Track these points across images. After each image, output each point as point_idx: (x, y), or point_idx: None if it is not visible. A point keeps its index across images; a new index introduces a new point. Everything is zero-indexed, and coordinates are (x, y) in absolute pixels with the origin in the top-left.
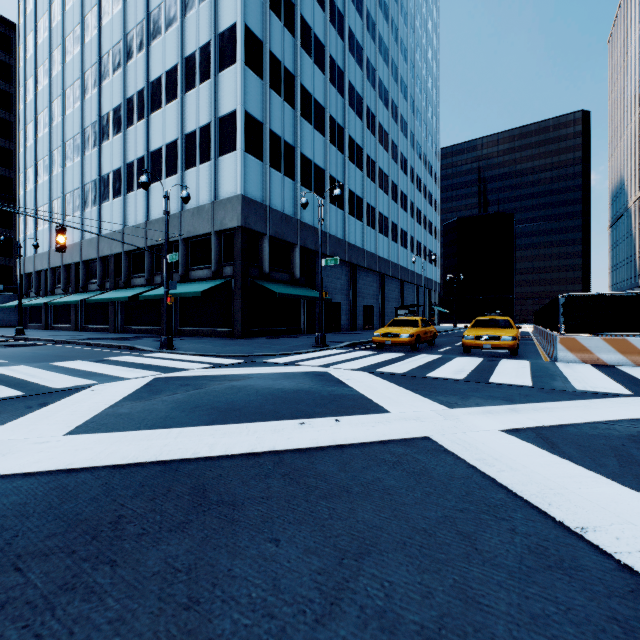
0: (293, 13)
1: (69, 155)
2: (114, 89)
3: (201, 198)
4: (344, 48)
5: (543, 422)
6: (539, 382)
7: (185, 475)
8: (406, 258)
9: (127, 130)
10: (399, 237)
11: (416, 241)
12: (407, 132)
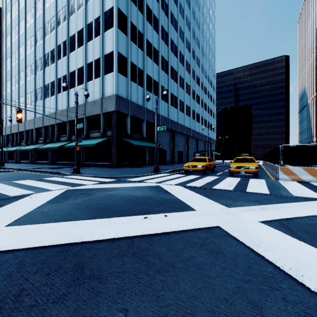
0: (142, 3)
1: (28, 74)
2: (51, 40)
3: (95, 96)
4: (168, 21)
5: (282, 216)
6: (273, 191)
7: (72, 255)
8: (199, 127)
9: (58, 61)
10: (195, 117)
11: (204, 119)
12: (199, 64)
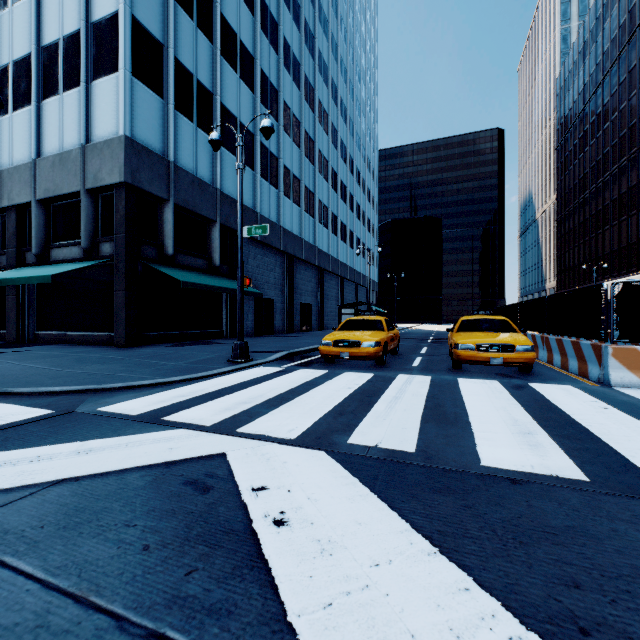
0: None
1: None
2: None
3: (66, 141)
4: None
5: None
6: None
7: None
8: (346, 253)
9: None
10: (339, 230)
11: (355, 237)
12: (347, 118)
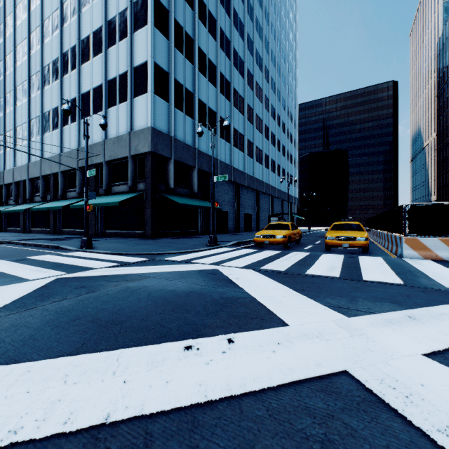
0: None
1: (19, 97)
2: (53, 46)
3: (120, 130)
4: (230, 23)
5: None
6: (407, 279)
7: None
8: (275, 180)
9: (63, 77)
10: (270, 165)
11: (281, 168)
12: (275, 90)
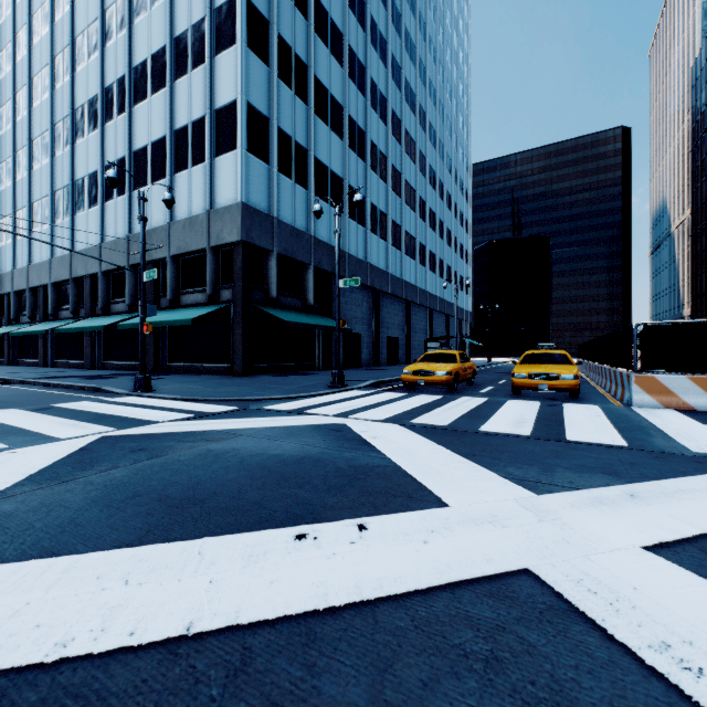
0: None
1: (36, 156)
2: (90, 76)
3: (194, 207)
4: (365, 39)
5: (700, 524)
6: (633, 439)
7: None
8: (435, 284)
9: (105, 125)
10: (427, 260)
11: (446, 265)
12: (436, 142)
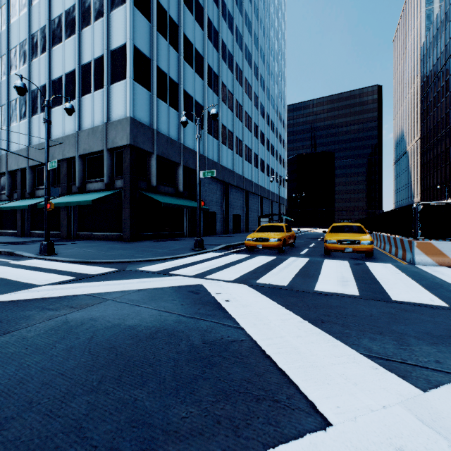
0: None
1: None
2: (21, 26)
3: (95, 120)
4: (219, 14)
5: None
6: (446, 298)
7: None
8: (264, 180)
9: (32, 61)
10: (259, 164)
11: (271, 168)
12: (264, 88)
